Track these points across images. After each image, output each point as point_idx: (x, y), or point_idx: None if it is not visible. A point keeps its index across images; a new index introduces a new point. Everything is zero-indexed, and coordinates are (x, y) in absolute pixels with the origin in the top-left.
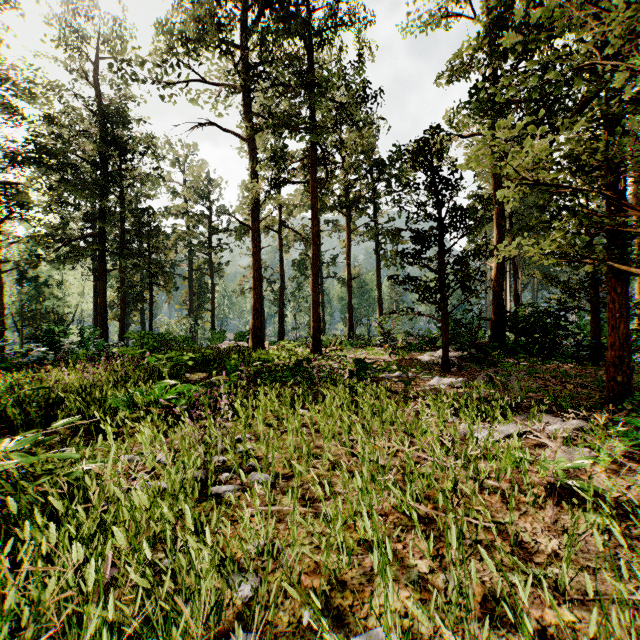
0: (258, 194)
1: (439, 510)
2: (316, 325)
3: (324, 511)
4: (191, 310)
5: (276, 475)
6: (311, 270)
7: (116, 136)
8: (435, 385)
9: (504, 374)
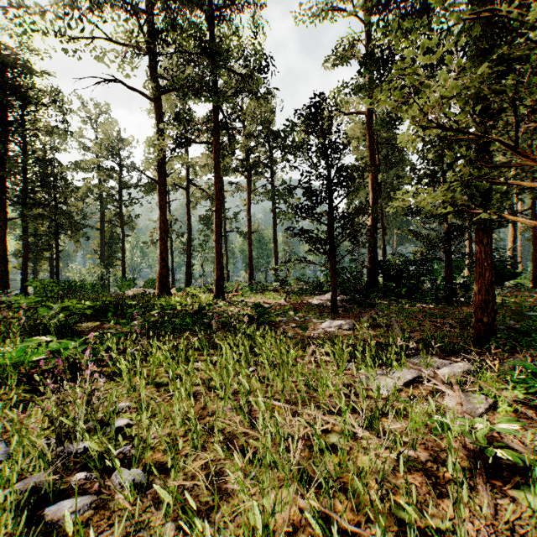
0: (165, 151)
1: (361, 512)
2: (219, 273)
3: None
4: (102, 259)
5: (149, 472)
6: (215, 223)
7: (18, 85)
8: (327, 328)
9: (385, 316)
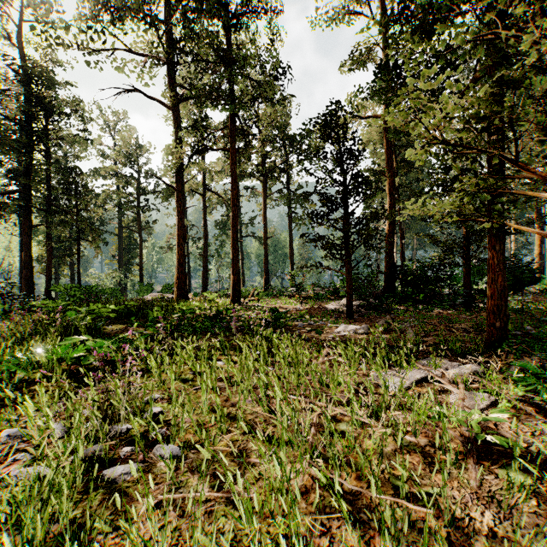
0: (182, 158)
1: (363, 481)
2: (236, 278)
3: (236, 503)
4: (120, 264)
5: (185, 447)
6: (231, 229)
7: (42, 96)
8: (342, 332)
9: (400, 321)
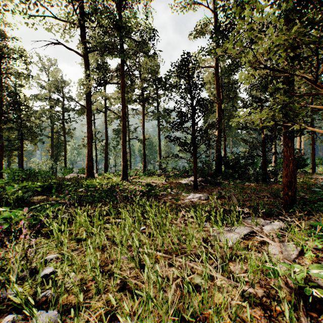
0: (90, 88)
1: None
2: (125, 164)
3: None
4: (52, 155)
5: (62, 314)
6: (122, 133)
7: None
8: (192, 199)
9: (227, 191)
